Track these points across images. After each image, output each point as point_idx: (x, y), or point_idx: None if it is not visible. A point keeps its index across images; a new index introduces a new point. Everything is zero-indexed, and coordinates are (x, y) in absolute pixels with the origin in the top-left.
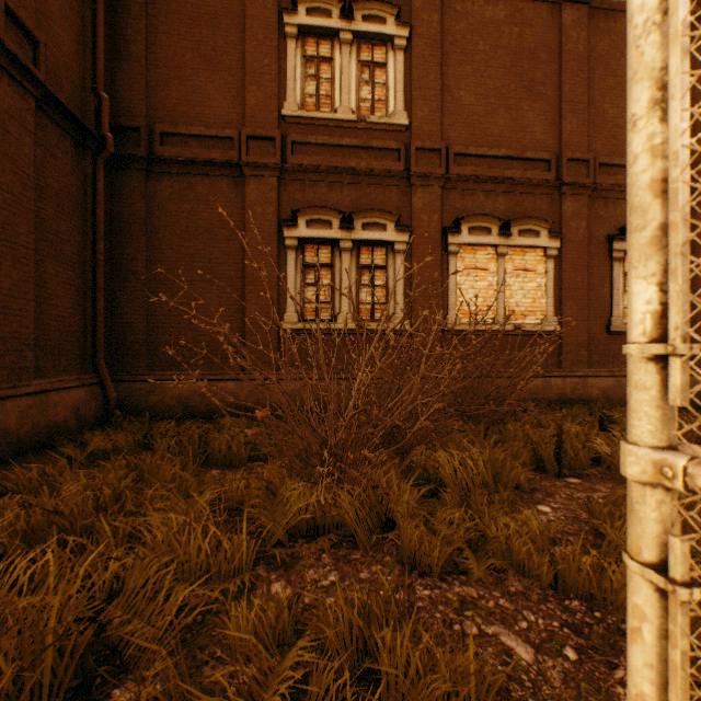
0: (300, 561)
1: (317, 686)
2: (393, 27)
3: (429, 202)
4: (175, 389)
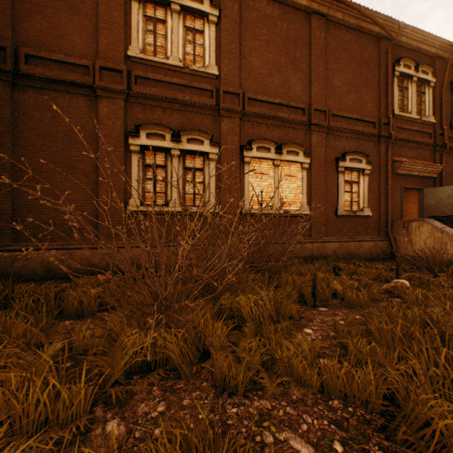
0: (134, 396)
1: None
2: (208, 7)
3: (232, 128)
4: (38, 256)
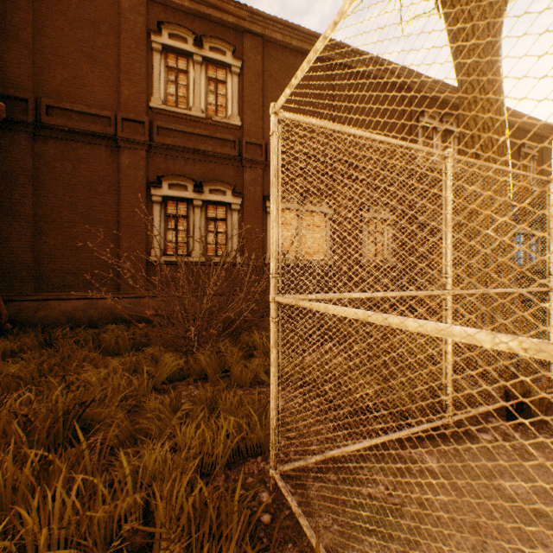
0: (177, 389)
1: (193, 417)
2: (231, 59)
3: (255, 178)
4: (61, 306)
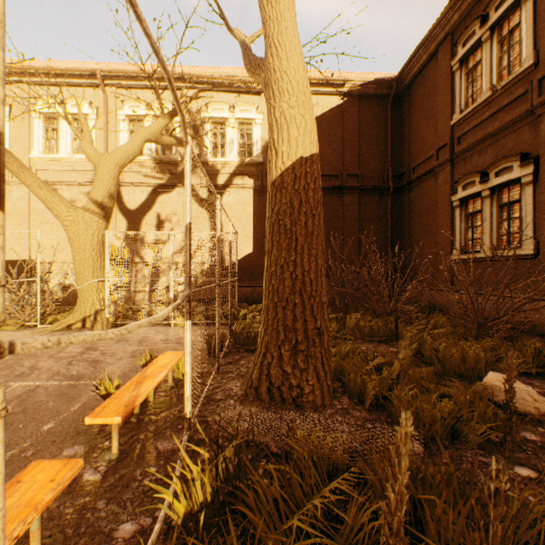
0: None
1: None
2: None
3: None
4: (412, 292)
